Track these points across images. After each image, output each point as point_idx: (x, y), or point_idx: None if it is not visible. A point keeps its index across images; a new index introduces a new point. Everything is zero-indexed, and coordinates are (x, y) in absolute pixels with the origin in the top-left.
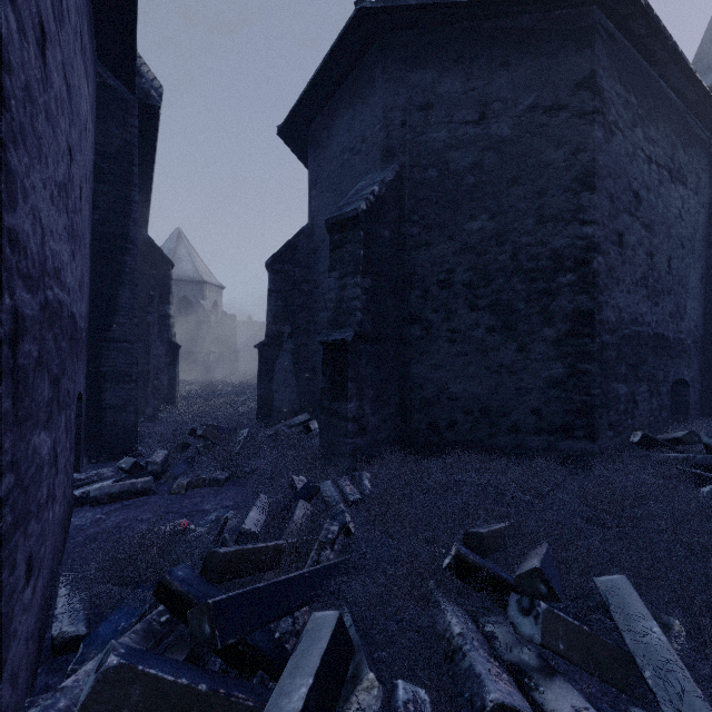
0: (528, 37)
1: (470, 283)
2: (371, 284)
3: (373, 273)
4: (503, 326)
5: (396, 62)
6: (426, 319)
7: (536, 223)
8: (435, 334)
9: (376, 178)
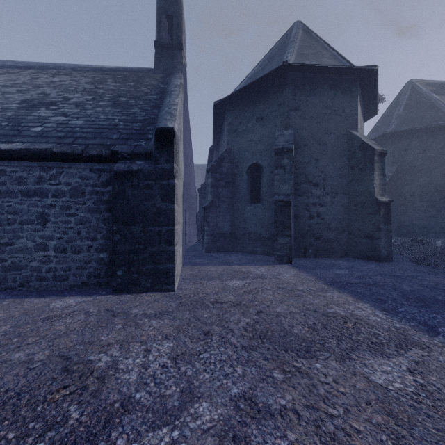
0: (440, 129)
1: (420, 195)
2: (389, 197)
3: (390, 194)
4: (431, 205)
5: (396, 139)
6: (405, 204)
7: (442, 178)
8: (408, 208)
9: (390, 170)
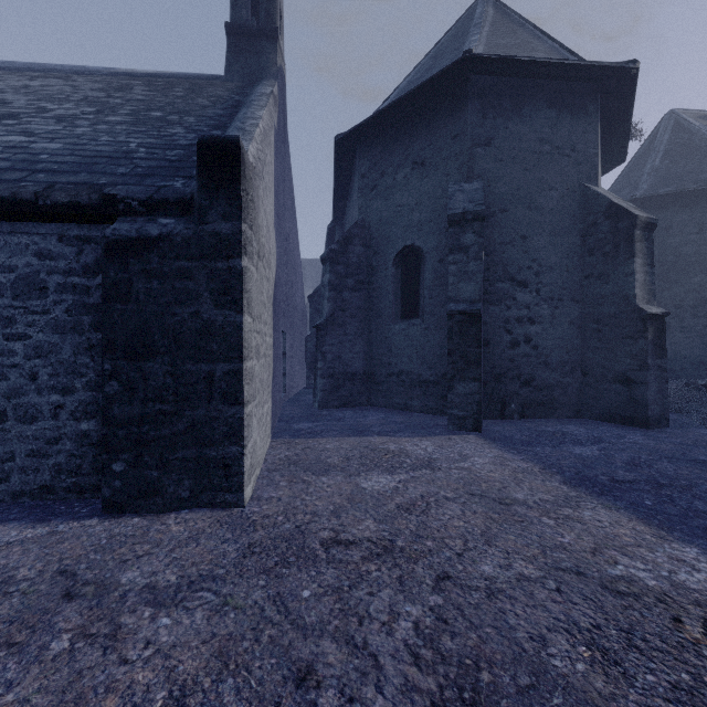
0: None
1: (693, 305)
2: None
3: None
4: None
5: (650, 210)
6: (667, 322)
7: None
8: (672, 329)
9: None
